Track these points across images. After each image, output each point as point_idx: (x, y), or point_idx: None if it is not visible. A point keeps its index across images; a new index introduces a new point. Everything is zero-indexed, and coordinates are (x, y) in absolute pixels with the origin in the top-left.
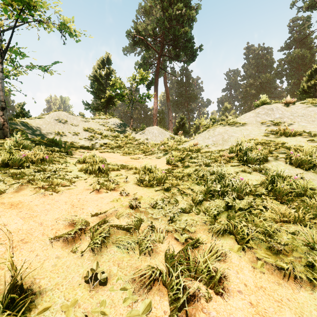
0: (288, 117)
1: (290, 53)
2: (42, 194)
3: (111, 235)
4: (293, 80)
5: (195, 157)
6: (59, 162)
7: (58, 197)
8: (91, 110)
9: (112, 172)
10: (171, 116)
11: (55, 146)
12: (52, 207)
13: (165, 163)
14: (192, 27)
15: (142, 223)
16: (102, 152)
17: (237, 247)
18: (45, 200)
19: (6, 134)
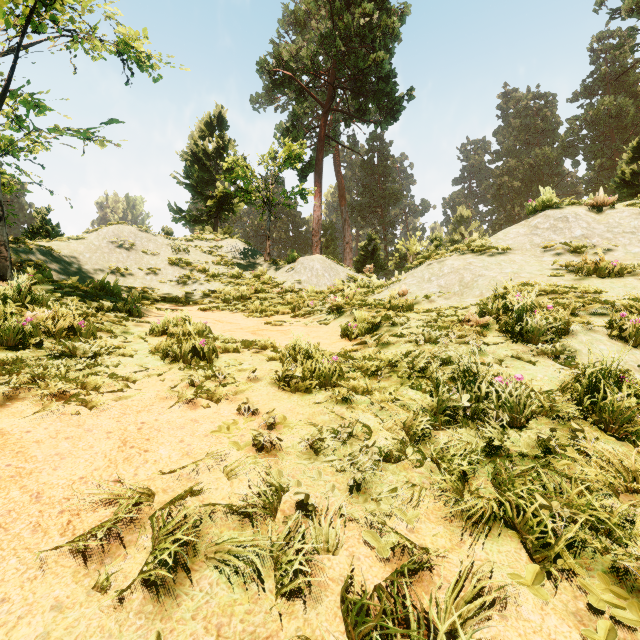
0: (600, 235)
1: (593, 104)
2: (57, 413)
3: (208, 529)
4: (599, 160)
5: (403, 323)
6: (110, 333)
7: (93, 420)
8: (186, 223)
9: (223, 355)
10: (348, 235)
11: (107, 297)
12: (73, 448)
13: (339, 334)
14: (392, 52)
15: (285, 492)
16: (206, 309)
17: (529, 569)
18: (61, 429)
19: (3, 272)
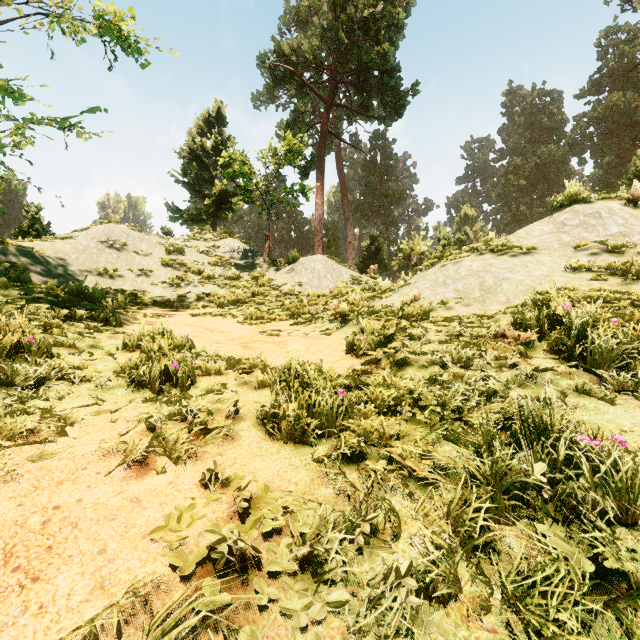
0: None
1: (600, 101)
2: None
3: None
4: (607, 158)
5: (420, 336)
6: (74, 348)
7: None
8: (184, 222)
9: (203, 378)
10: (351, 235)
11: (83, 303)
12: None
13: (343, 348)
14: (397, 45)
15: None
16: (197, 314)
17: None
18: None
19: None
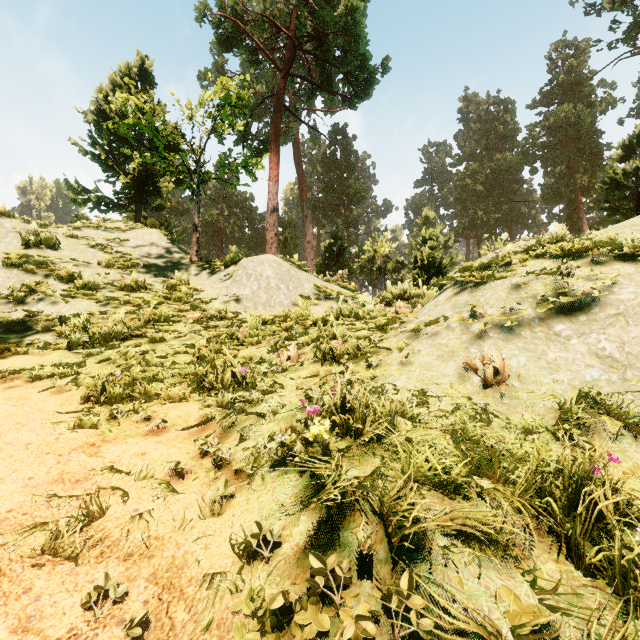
0: None
1: (551, 112)
2: None
3: None
4: (559, 167)
5: None
6: None
7: None
8: (94, 207)
9: None
10: (310, 233)
11: None
12: None
13: None
14: (364, 13)
15: None
16: None
17: None
18: None
19: None
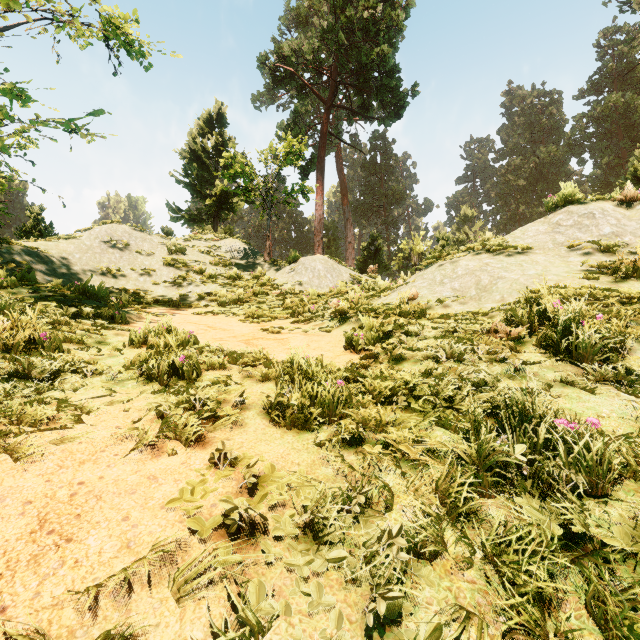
0: (633, 233)
1: (600, 101)
2: None
3: None
4: (607, 158)
5: (417, 333)
6: (83, 344)
7: (13, 480)
8: (185, 222)
9: (208, 372)
10: (351, 235)
11: (89, 302)
12: None
13: (343, 345)
14: (396, 46)
15: (266, 633)
16: (199, 313)
17: None
18: None
19: None
